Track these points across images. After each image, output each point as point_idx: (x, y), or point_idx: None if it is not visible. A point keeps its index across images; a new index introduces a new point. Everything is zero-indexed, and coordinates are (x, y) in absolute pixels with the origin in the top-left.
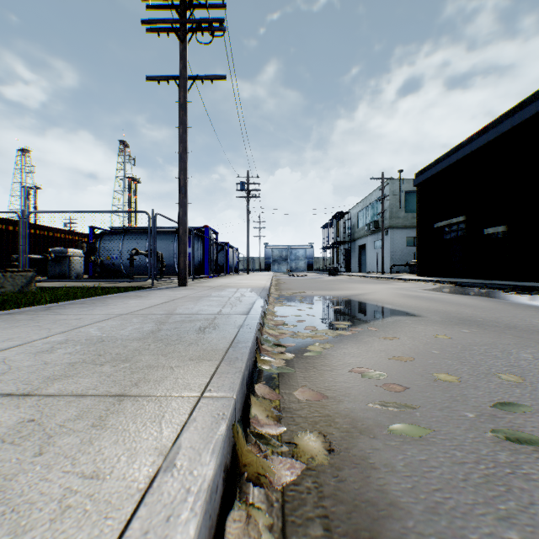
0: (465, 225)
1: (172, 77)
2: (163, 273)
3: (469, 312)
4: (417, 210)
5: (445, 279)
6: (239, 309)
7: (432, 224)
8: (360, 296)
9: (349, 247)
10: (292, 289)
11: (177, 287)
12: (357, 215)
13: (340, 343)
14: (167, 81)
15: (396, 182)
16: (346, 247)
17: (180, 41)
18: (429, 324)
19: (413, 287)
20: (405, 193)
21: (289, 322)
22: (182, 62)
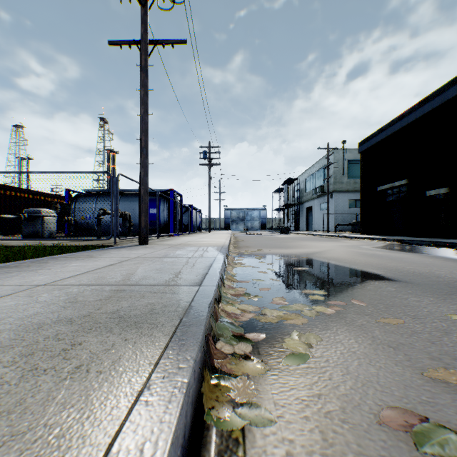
0: (406, 188)
1: (134, 41)
2: (133, 231)
3: (447, 274)
4: (360, 175)
5: (389, 237)
6: (191, 276)
7: (375, 187)
8: (317, 254)
9: (297, 209)
10: (250, 247)
11: (137, 245)
12: (305, 181)
13: (326, 330)
14: (129, 45)
15: (339, 151)
16: (295, 209)
17: (141, 6)
18: (420, 293)
19: (364, 245)
20: (348, 161)
21: (251, 291)
22: (143, 26)
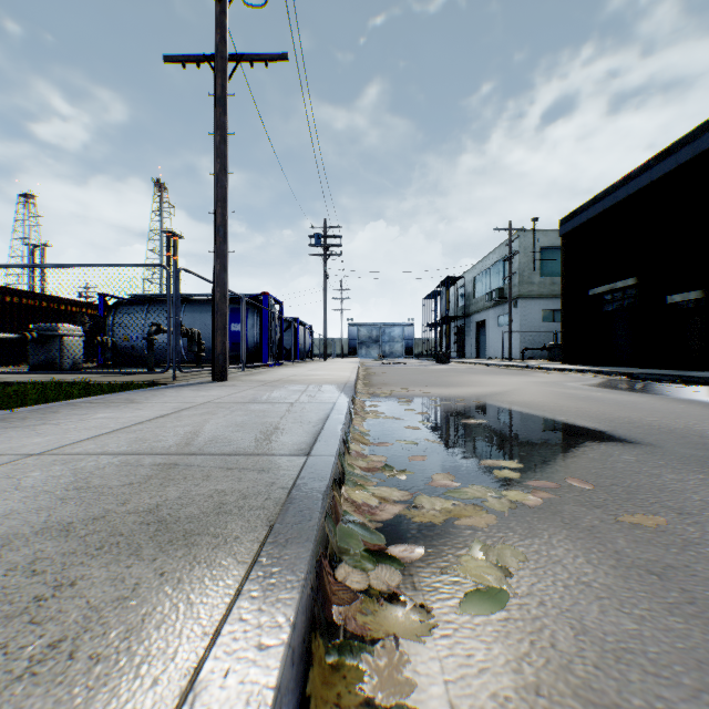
0: (635, 291)
1: (204, 56)
2: (204, 359)
3: None
4: (562, 272)
5: (609, 368)
6: (294, 437)
7: (585, 290)
8: (498, 396)
9: (462, 324)
10: (389, 384)
11: (210, 383)
12: (474, 280)
13: (531, 537)
14: (196, 63)
15: (528, 234)
16: (458, 324)
17: None
18: (680, 466)
19: (569, 381)
20: (541, 249)
21: (394, 461)
22: (219, 33)
